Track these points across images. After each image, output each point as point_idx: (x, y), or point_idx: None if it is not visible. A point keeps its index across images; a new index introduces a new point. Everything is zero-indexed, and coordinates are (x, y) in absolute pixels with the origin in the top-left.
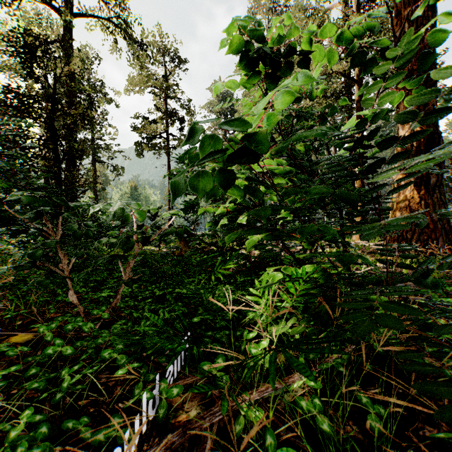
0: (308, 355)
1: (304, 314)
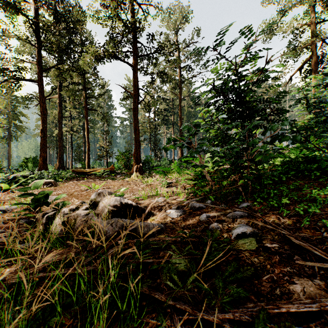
0: None
1: None
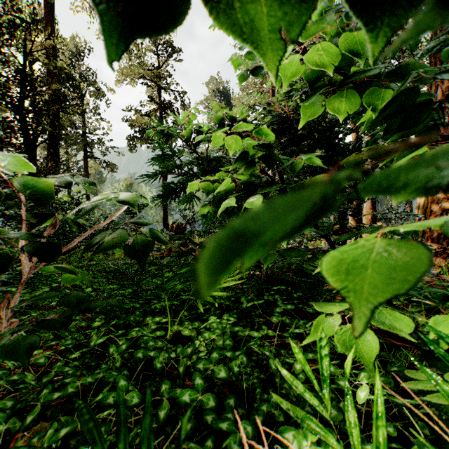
0: None
1: None
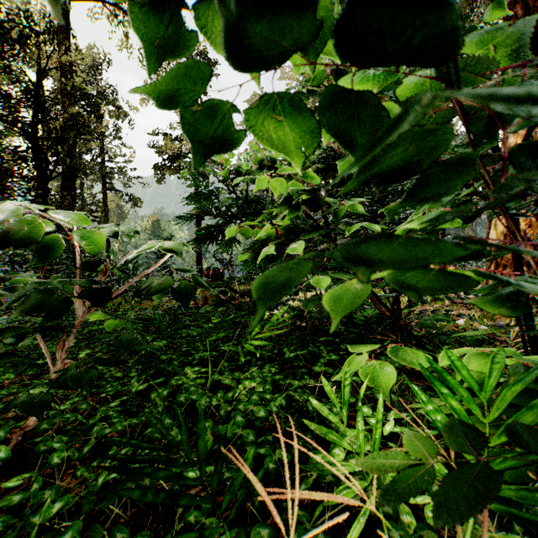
0: None
1: None
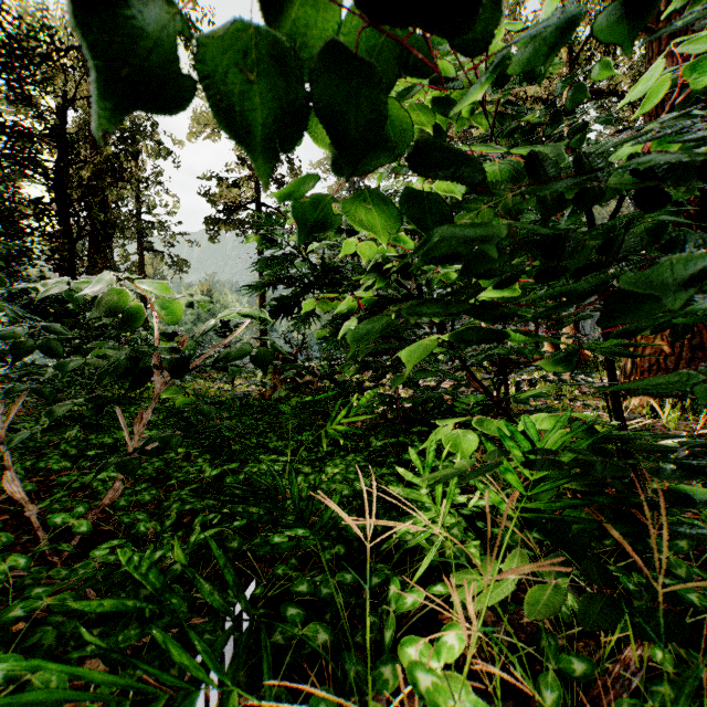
0: (570, 664)
1: (531, 533)
